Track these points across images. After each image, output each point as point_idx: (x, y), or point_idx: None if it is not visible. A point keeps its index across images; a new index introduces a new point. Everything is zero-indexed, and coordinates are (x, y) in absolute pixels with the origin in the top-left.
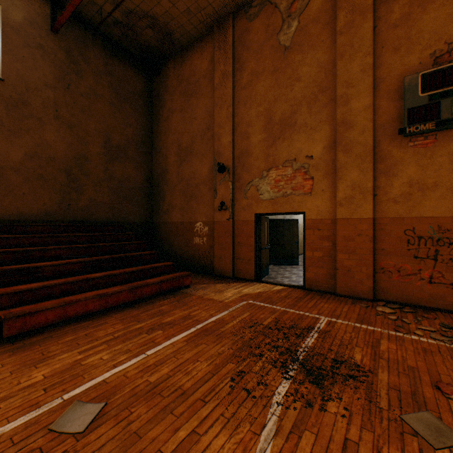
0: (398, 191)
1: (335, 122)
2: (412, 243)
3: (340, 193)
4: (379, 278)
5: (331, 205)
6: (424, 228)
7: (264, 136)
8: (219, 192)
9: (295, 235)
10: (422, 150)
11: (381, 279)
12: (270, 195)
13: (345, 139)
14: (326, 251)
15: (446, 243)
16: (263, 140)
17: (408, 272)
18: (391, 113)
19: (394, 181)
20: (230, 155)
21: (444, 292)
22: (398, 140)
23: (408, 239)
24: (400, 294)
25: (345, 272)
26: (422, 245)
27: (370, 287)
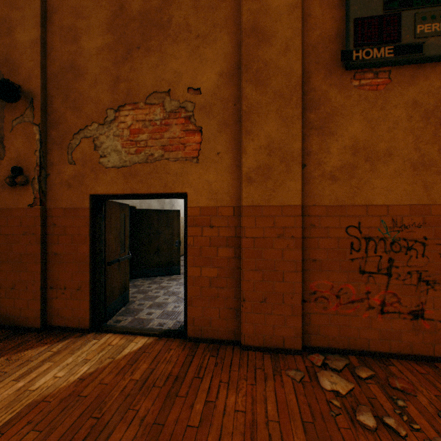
0: (338, 161)
1: (240, 31)
2: (357, 248)
3: (248, 159)
4: (309, 310)
5: (233, 182)
6: (374, 223)
7: (109, 41)
8: (11, 146)
9: (176, 232)
10: (371, 94)
11: (313, 311)
12: (120, 159)
13: (258, 60)
14: (225, 266)
15: (403, 248)
16: (108, 48)
17: (352, 298)
18: (327, 27)
19: (332, 143)
20: (35, 68)
21: (400, 327)
22: (338, 74)
23: (351, 242)
24: (340, 336)
25: (257, 304)
26: (371, 251)
27: (298, 328)
